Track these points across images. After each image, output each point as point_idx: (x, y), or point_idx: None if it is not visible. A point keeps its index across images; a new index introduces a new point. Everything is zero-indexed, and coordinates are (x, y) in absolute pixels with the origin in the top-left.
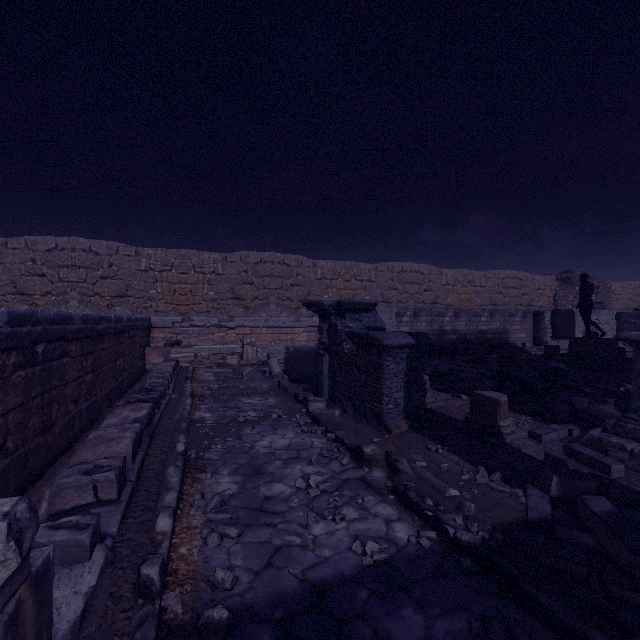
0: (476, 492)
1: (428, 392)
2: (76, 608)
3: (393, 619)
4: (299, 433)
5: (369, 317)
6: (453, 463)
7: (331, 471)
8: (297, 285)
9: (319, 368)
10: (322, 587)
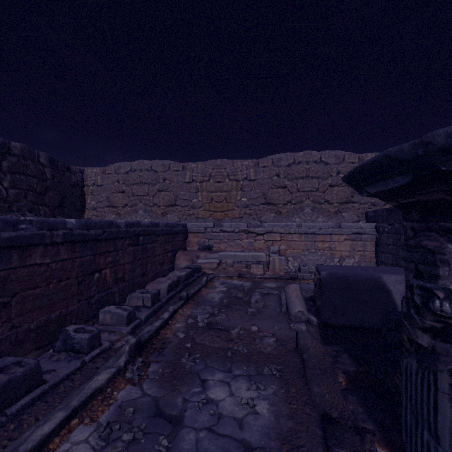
0: None
1: None
2: None
3: None
4: None
5: None
6: None
7: None
8: (337, 185)
9: (409, 391)
10: None
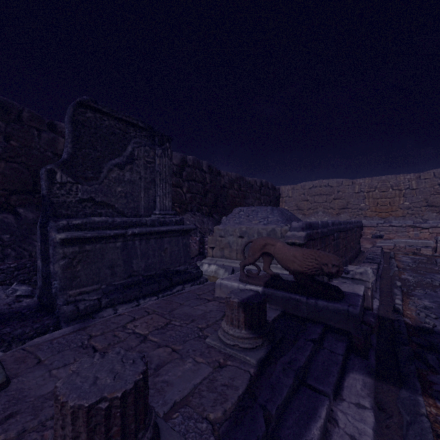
0: None
1: None
2: (375, 306)
3: None
4: None
5: None
6: None
7: None
8: None
9: None
10: None
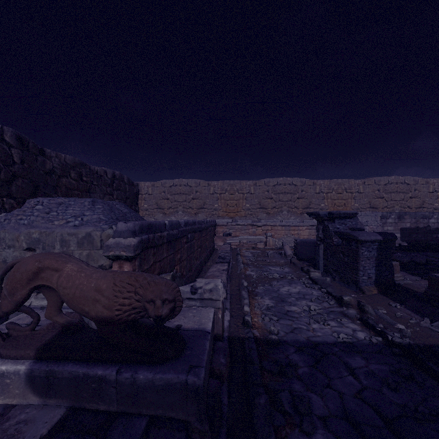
0: (417, 329)
1: (398, 273)
2: (226, 323)
3: (350, 358)
4: (304, 287)
5: (351, 222)
6: (406, 314)
7: (323, 306)
8: (301, 198)
9: (317, 252)
10: (316, 343)
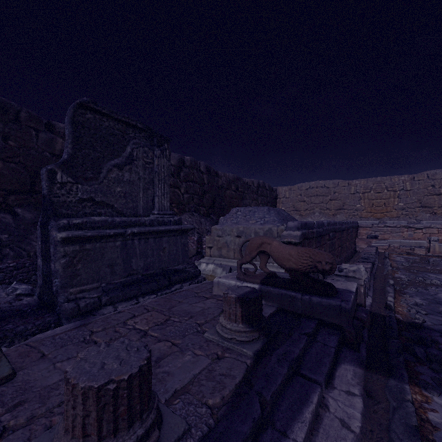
0: None
1: None
2: (368, 303)
3: None
4: None
5: None
6: None
7: None
8: None
9: None
10: None
